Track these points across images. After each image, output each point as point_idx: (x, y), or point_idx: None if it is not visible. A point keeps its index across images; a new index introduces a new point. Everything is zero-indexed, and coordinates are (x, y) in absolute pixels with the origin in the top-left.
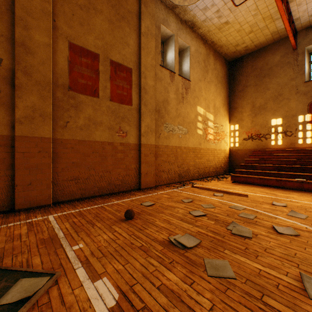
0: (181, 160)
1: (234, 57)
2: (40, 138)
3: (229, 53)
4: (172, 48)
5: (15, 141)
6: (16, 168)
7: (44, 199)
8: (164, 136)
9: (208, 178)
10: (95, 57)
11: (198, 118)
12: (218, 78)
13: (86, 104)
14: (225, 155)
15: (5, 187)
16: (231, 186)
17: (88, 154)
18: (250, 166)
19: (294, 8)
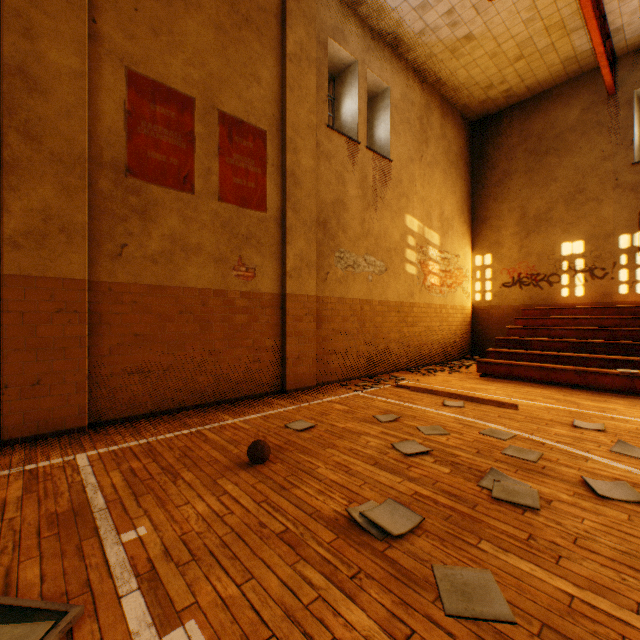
0: (371, 329)
1: (482, 112)
2: (62, 280)
3: (472, 105)
4: (353, 89)
5: (3, 287)
6: (5, 348)
7: (69, 415)
8: (335, 277)
9: (429, 367)
10: (185, 104)
11: (407, 240)
12: (449, 157)
13: (165, 207)
14: (464, 318)
15: None
16: (479, 386)
17: (170, 317)
18: (519, 342)
19: (613, 5)
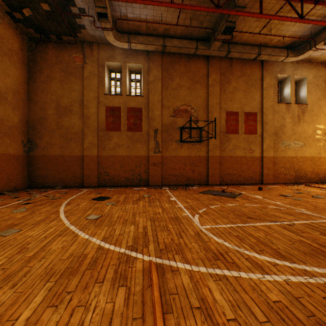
0: (296, 167)
1: None
2: (216, 156)
3: None
4: (288, 85)
5: (208, 158)
6: (208, 168)
7: (217, 181)
8: (280, 150)
9: None
10: (236, 114)
11: (316, 132)
12: None
13: (232, 138)
14: None
15: (205, 175)
16: None
17: (233, 163)
18: None
19: None
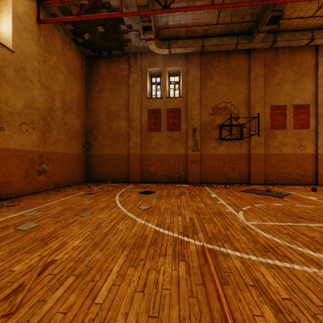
0: None
1: None
2: (258, 154)
3: None
4: None
5: (250, 156)
6: (250, 167)
7: (260, 180)
8: None
9: None
10: (283, 107)
11: None
12: None
13: (278, 134)
14: None
15: (246, 174)
16: None
17: (279, 161)
18: None
19: None
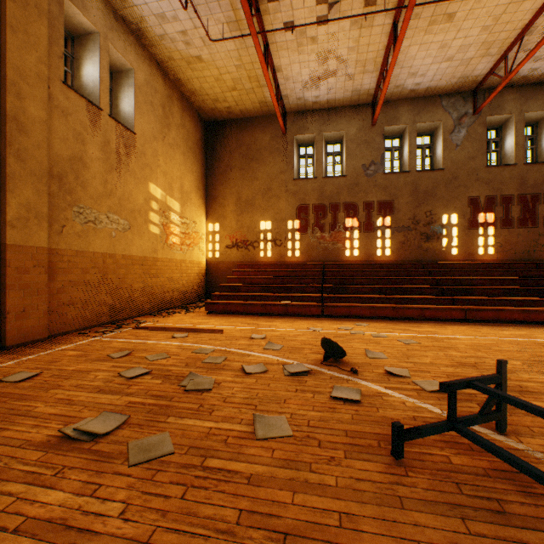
0: (115, 280)
1: (213, 117)
2: None
3: (206, 109)
4: (95, 57)
5: None
6: None
7: None
8: (73, 231)
9: (170, 310)
10: None
11: (151, 205)
12: (188, 143)
13: None
14: (200, 270)
15: None
16: (204, 320)
17: None
18: (234, 287)
19: (282, 81)
